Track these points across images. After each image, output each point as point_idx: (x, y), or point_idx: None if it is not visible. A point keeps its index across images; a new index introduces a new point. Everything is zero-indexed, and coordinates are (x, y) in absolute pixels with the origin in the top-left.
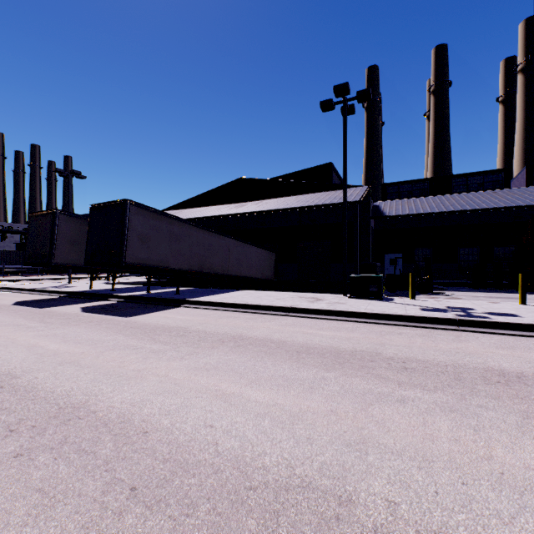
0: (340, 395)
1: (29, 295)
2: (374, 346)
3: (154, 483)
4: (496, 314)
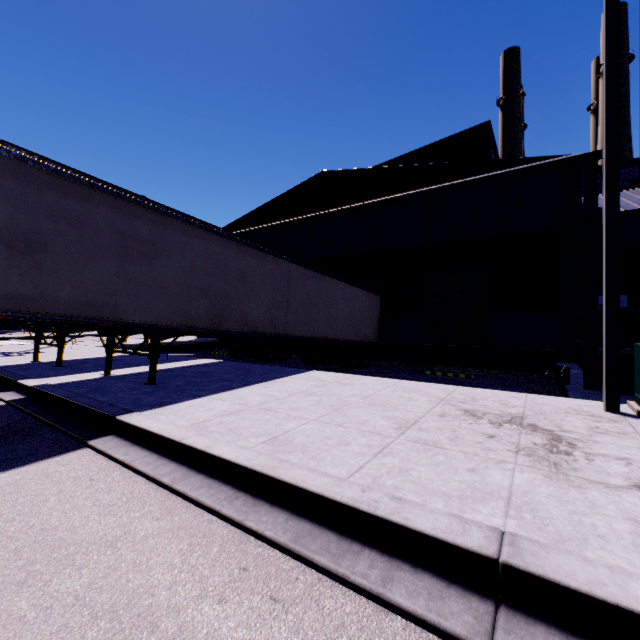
0: None
1: None
2: None
3: None
4: None
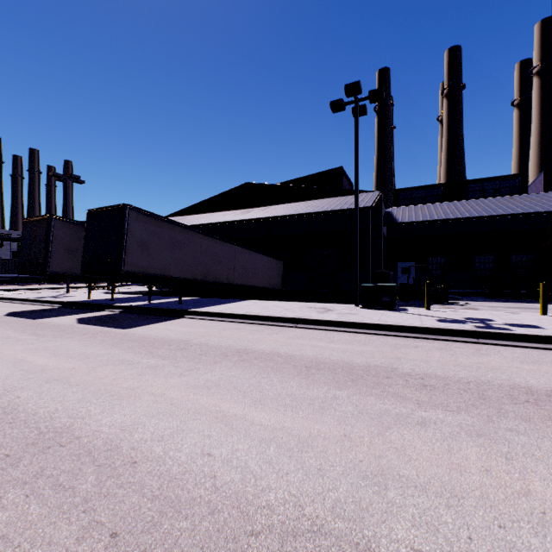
0: (353, 416)
1: (24, 306)
2: (389, 361)
3: (139, 527)
4: (517, 326)
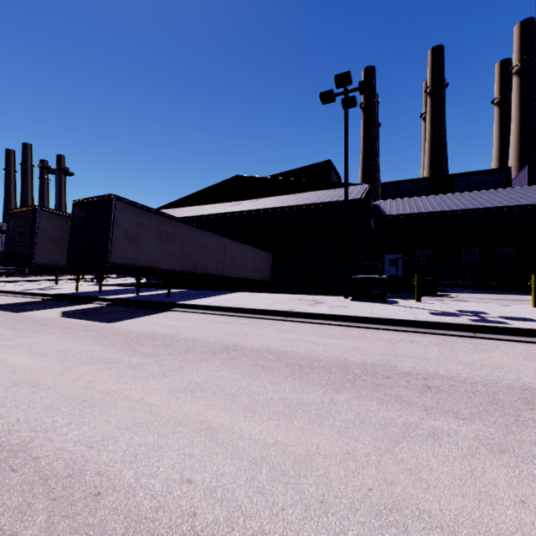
0: (355, 427)
1: (10, 298)
2: (386, 358)
3: None
4: (512, 319)
